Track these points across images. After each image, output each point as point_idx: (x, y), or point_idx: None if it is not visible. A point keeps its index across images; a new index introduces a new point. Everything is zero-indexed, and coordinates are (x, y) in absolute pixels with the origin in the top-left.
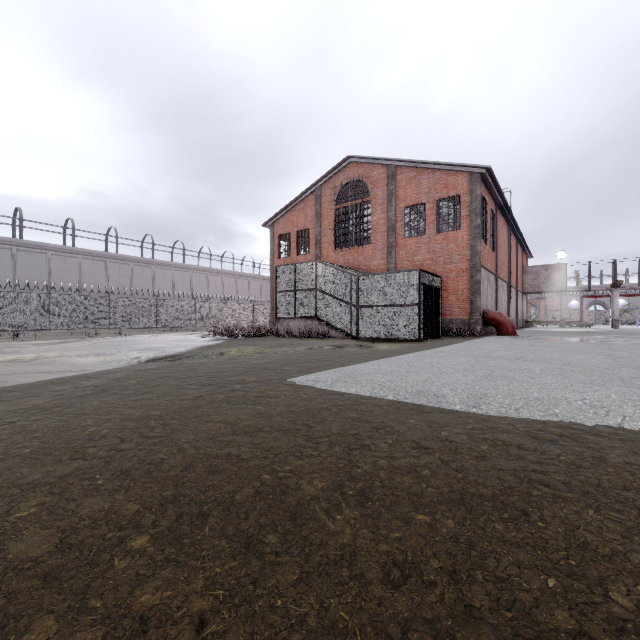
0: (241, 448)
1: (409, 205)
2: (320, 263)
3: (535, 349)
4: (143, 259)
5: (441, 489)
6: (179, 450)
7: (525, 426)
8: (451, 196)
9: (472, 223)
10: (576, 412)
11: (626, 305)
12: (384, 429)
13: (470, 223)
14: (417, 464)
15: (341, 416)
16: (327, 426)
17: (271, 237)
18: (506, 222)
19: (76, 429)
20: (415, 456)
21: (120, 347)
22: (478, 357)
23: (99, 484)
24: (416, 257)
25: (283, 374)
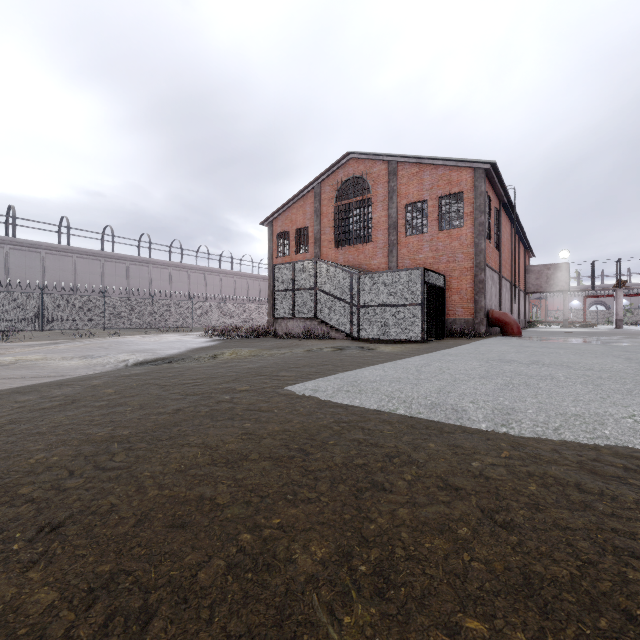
0: (218, 487)
1: (411, 202)
2: (319, 261)
3: (548, 351)
4: (140, 258)
5: (492, 565)
6: (138, 490)
7: (574, 454)
8: (454, 193)
9: (476, 220)
10: (630, 434)
11: (628, 305)
12: (399, 458)
13: (474, 220)
14: (450, 517)
15: (345, 438)
16: (328, 453)
17: (269, 235)
18: (509, 220)
19: (20, 456)
20: (445, 502)
21: (110, 349)
22: (490, 361)
23: (13, 551)
24: (418, 255)
25: (278, 381)
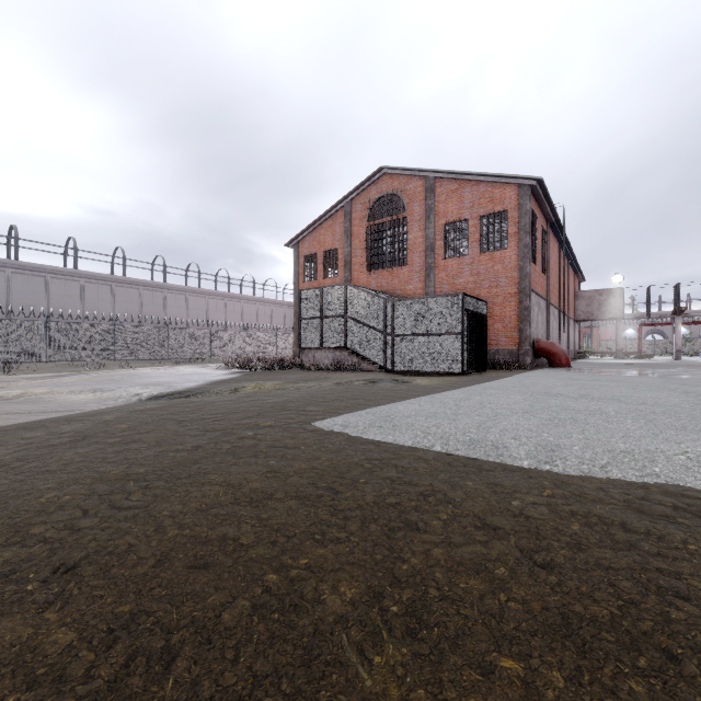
0: (242, 526)
1: (450, 222)
2: (350, 286)
3: (598, 384)
4: (153, 283)
5: (530, 605)
6: (156, 530)
7: (621, 492)
8: (497, 211)
9: (521, 242)
10: (682, 471)
11: (688, 334)
12: (434, 496)
13: (519, 242)
14: (487, 557)
15: (377, 476)
16: (359, 491)
17: (295, 258)
18: (557, 241)
19: (29, 495)
20: (482, 542)
21: (122, 382)
22: (535, 394)
23: (27, 591)
24: (458, 280)
25: (305, 416)
